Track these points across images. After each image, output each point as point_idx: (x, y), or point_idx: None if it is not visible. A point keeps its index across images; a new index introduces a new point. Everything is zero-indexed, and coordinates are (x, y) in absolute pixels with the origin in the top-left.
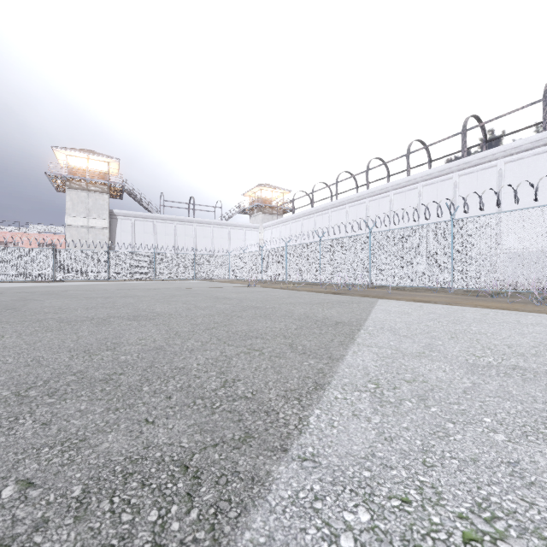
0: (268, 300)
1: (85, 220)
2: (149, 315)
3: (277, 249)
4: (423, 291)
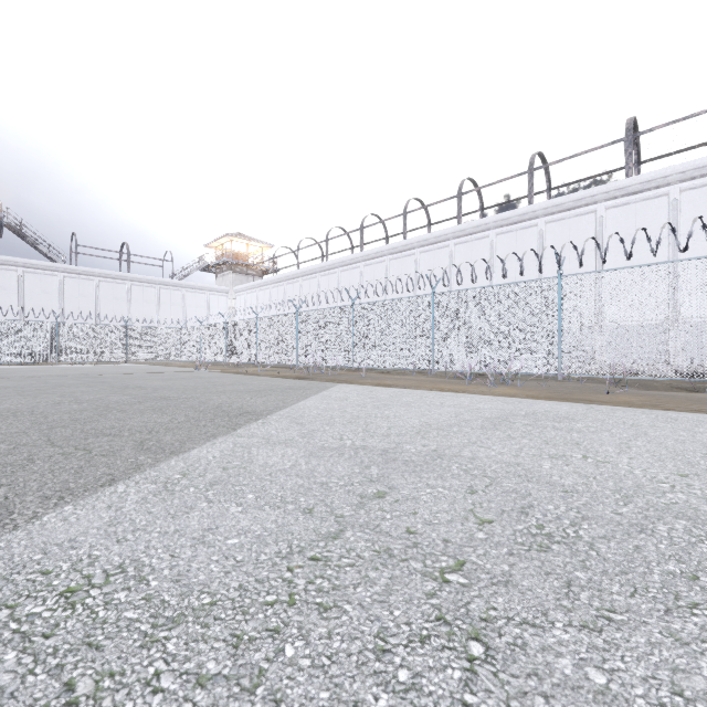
0: (197, 388)
1: None
2: None
3: (245, 322)
4: (411, 373)
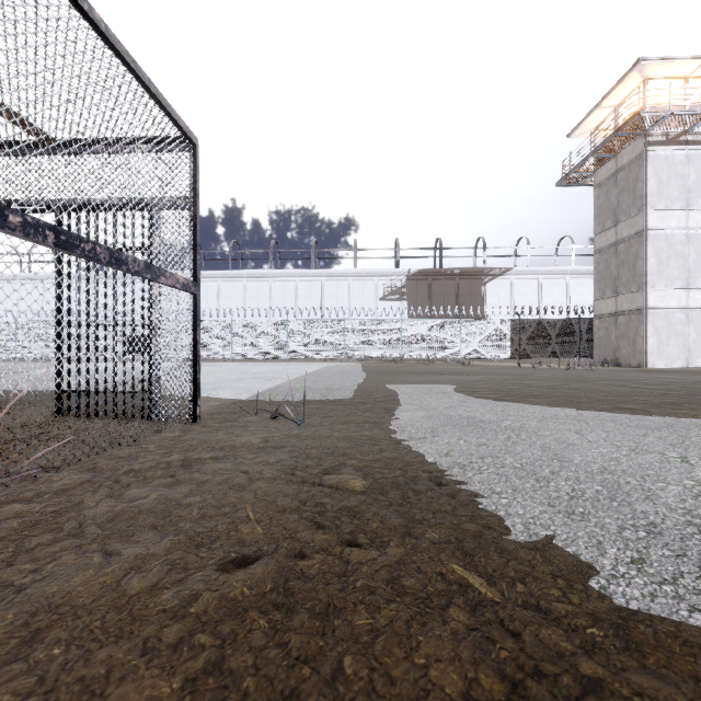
0: None
1: None
2: None
3: None
4: None
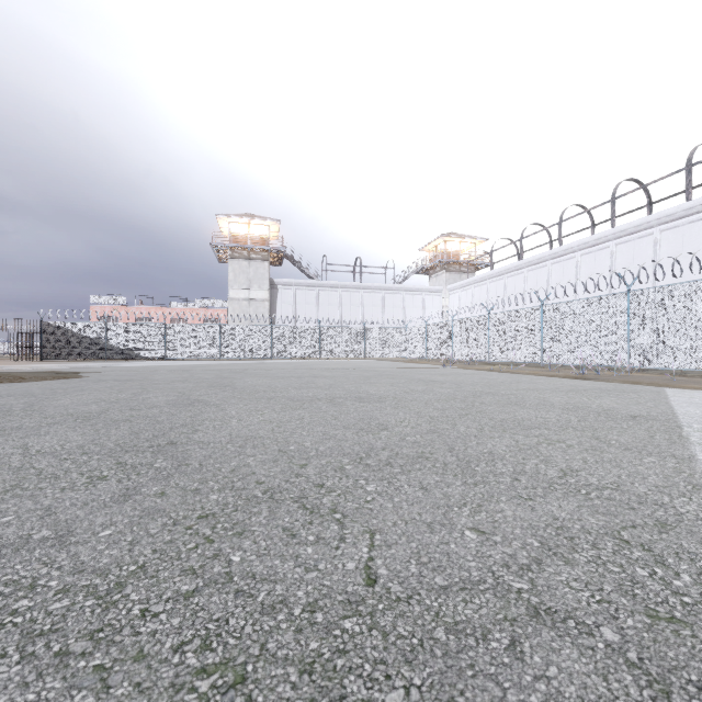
0: (493, 385)
1: (247, 291)
2: (373, 398)
3: (474, 319)
4: None
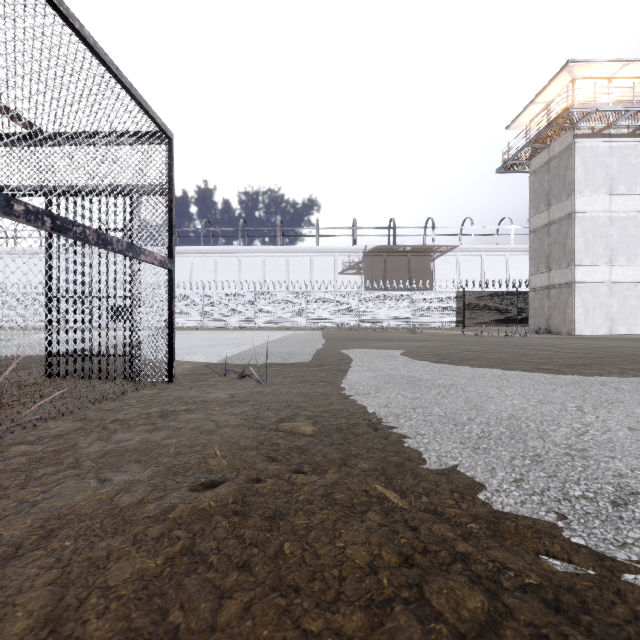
0: None
1: None
2: None
3: None
4: None
